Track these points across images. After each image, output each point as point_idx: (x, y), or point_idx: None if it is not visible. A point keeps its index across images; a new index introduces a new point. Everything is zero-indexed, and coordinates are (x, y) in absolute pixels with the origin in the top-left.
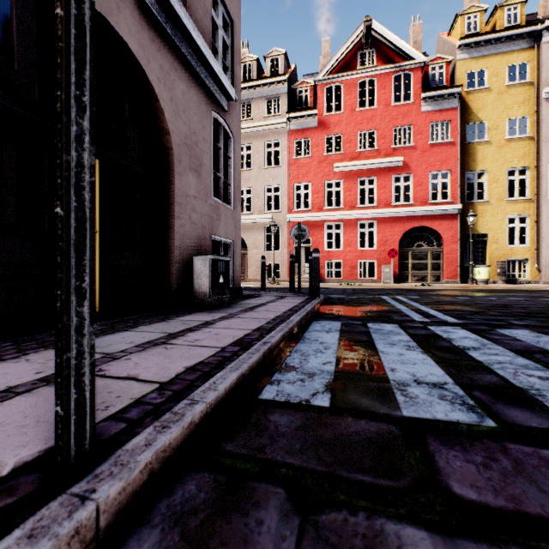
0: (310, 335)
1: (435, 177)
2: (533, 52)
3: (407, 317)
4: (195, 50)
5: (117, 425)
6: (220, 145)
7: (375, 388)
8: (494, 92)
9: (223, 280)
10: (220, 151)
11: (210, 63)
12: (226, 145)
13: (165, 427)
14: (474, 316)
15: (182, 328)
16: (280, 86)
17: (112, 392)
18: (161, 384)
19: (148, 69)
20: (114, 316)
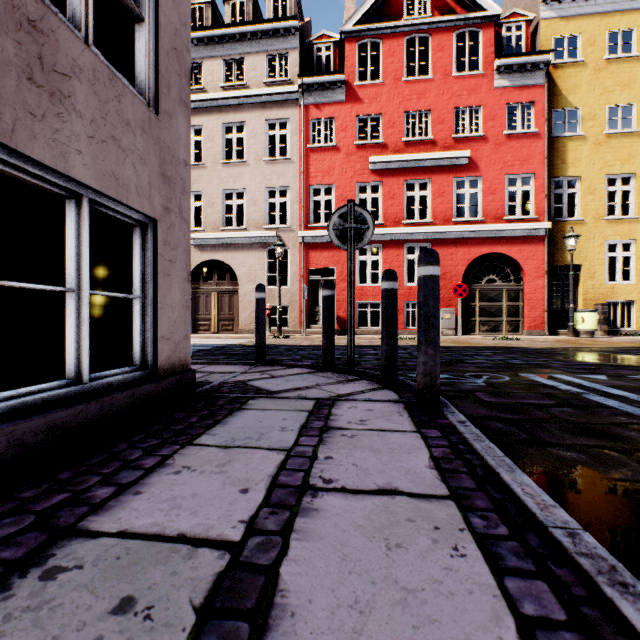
0: None
1: None
2: (639, 16)
3: None
4: None
5: None
6: None
7: None
8: (590, 67)
9: None
10: None
11: None
12: None
13: None
14: None
15: None
16: (289, 36)
17: None
18: None
19: None
20: None
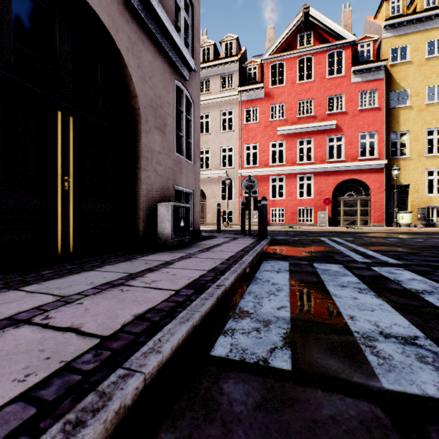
0: (261, 276)
1: (363, 138)
2: None
3: (349, 258)
4: (159, 25)
5: (24, 411)
6: (182, 109)
7: (339, 342)
8: (415, 64)
9: (184, 224)
10: (182, 114)
11: (173, 37)
12: (188, 110)
13: (79, 424)
14: (411, 256)
15: (143, 268)
16: (233, 65)
17: (44, 350)
18: (102, 340)
19: (117, 38)
20: (87, 256)
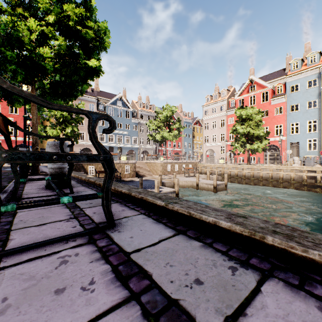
0: None
1: None
2: None
3: None
4: None
5: None
6: None
7: None
8: None
9: None
10: None
11: None
12: None
13: None
14: None
15: None
16: None
17: None
18: None
19: None
20: None
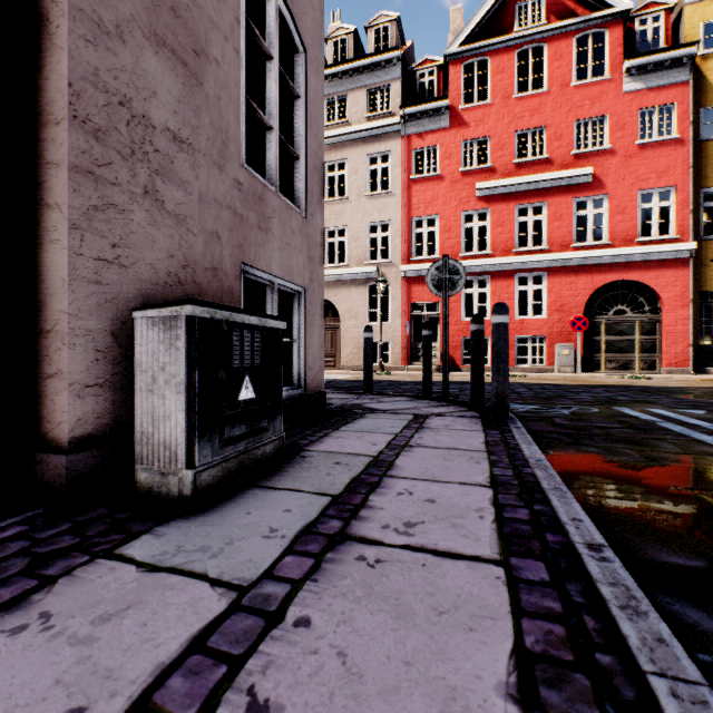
0: None
1: None
2: None
3: None
4: None
5: None
6: (271, 50)
7: None
8: None
9: (255, 393)
10: (271, 65)
11: None
12: (290, 73)
13: None
14: None
15: None
16: (391, 67)
17: None
18: None
19: None
20: None
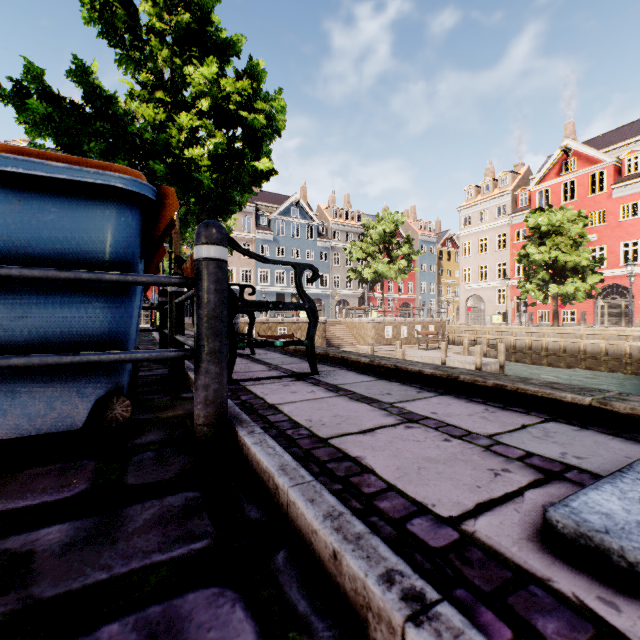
0: None
1: None
2: None
3: None
4: None
5: None
6: None
7: None
8: None
9: None
10: None
11: None
12: None
13: None
14: None
15: None
16: None
17: None
18: None
19: None
20: None
